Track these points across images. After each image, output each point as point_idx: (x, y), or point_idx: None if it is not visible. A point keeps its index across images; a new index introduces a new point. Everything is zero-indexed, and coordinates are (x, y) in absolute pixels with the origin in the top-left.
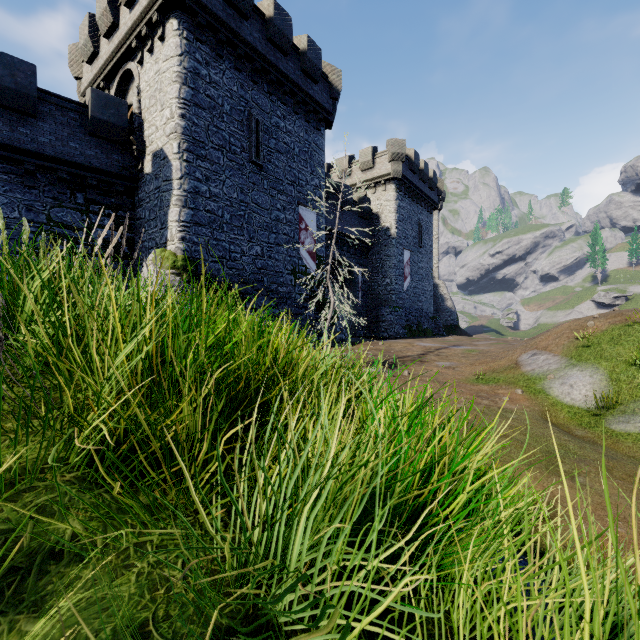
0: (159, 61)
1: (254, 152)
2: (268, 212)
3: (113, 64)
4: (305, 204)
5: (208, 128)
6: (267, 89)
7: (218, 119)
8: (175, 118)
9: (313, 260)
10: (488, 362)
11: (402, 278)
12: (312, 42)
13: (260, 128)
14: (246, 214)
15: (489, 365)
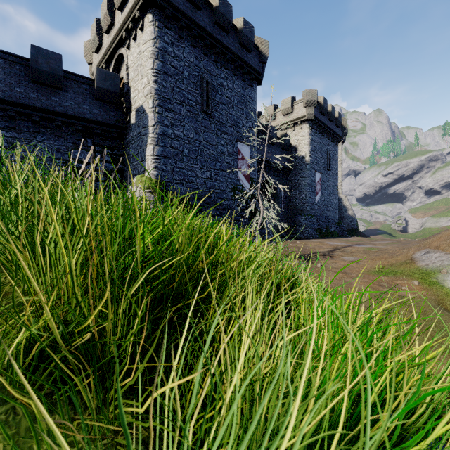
0: (140, 45)
1: (205, 104)
2: (215, 147)
3: (111, 51)
4: (241, 140)
5: (173, 89)
6: (214, 59)
7: (180, 82)
8: (150, 83)
9: (247, 181)
10: (386, 258)
11: (314, 193)
12: (247, 22)
13: (209, 87)
14: (199, 149)
15: (387, 260)
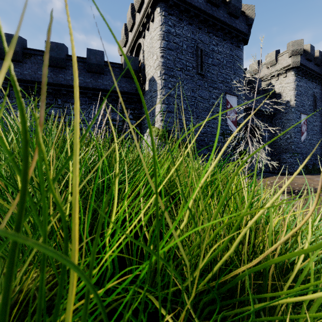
0: (151, 32)
1: (199, 68)
2: (207, 101)
3: (133, 43)
4: (230, 93)
5: (174, 60)
6: (207, 30)
7: (180, 54)
8: (158, 58)
9: (235, 126)
10: None
11: (299, 133)
12: None
13: (203, 53)
14: (195, 103)
15: None
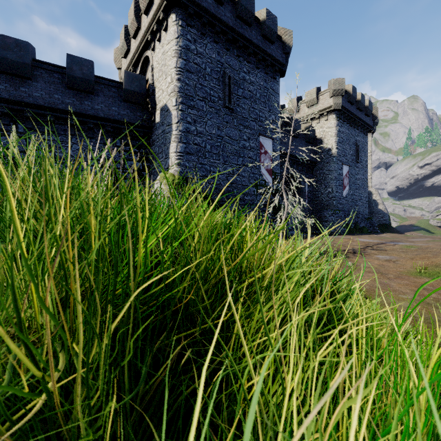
0: (164, 45)
1: (227, 99)
2: (237, 142)
3: (138, 54)
4: (264, 134)
5: (195, 86)
6: (236, 53)
7: (202, 79)
8: (174, 82)
9: (270, 176)
10: (429, 257)
11: (341, 187)
12: (269, 13)
13: (231, 82)
14: (221, 144)
15: (431, 260)
